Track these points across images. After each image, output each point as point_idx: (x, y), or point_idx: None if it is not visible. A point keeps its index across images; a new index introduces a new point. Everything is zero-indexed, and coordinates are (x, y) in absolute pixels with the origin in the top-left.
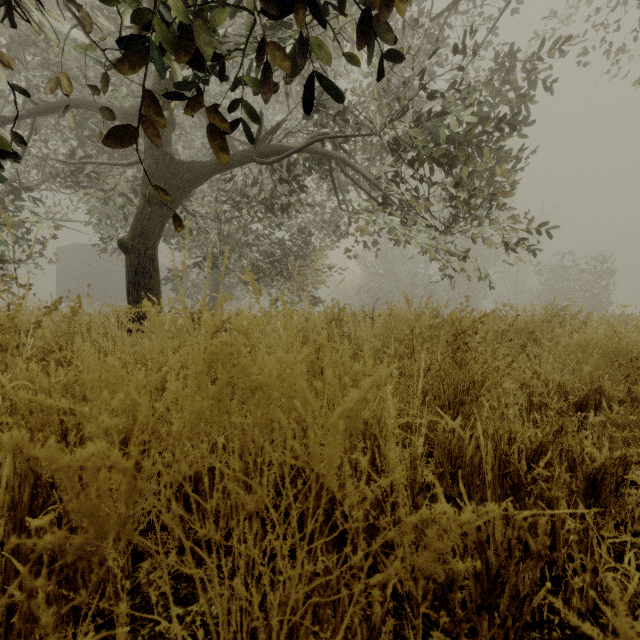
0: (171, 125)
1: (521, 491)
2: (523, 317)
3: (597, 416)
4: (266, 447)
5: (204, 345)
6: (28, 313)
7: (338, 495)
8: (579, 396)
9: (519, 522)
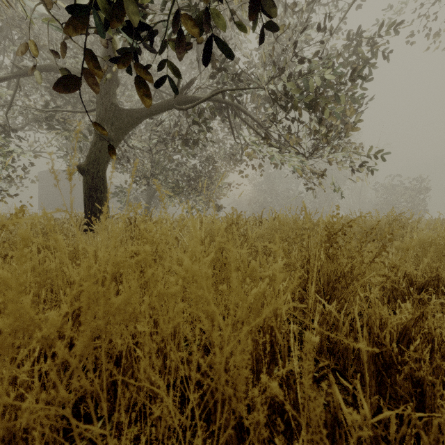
0: (116, 83)
1: (392, 369)
2: (370, 221)
3: (435, 297)
4: (171, 357)
5: (106, 256)
6: None
7: (246, 423)
8: (421, 282)
9: (414, 420)
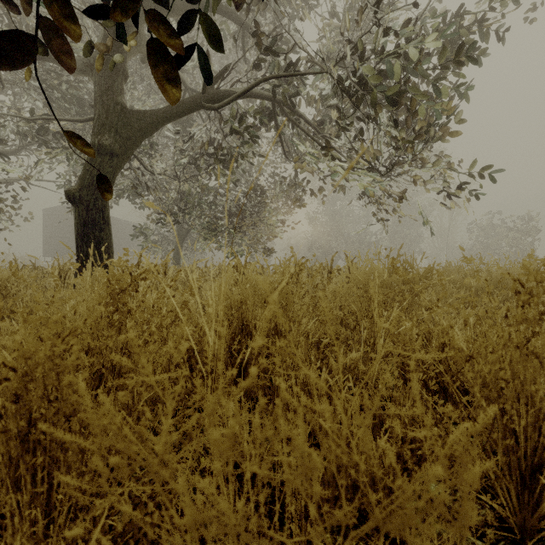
0: (123, 74)
1: None
2: (499, 271)
3: None
4: None
5: None
6: None
7: None
8: None
9: None
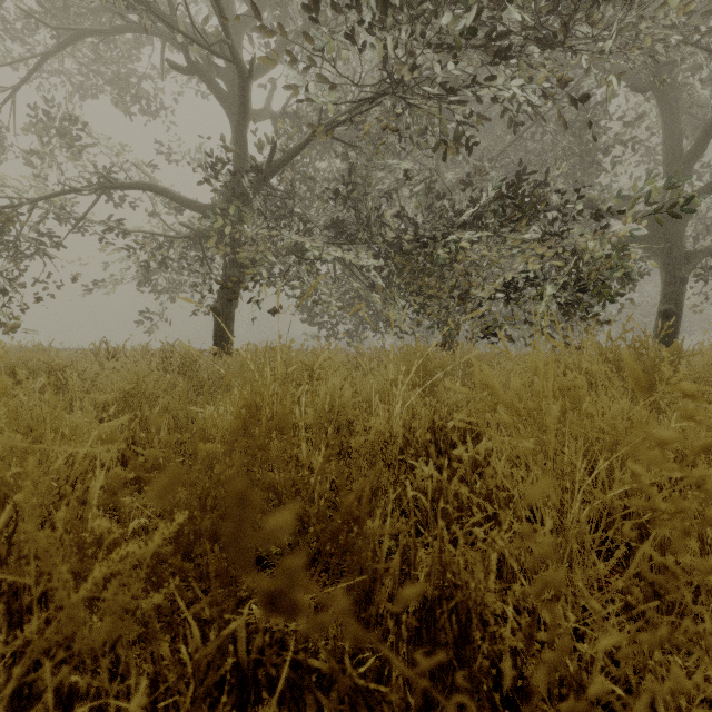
0: None
1: None
2: None
3: None
4: None
5: None
6: None
7: None
8: None
9: None
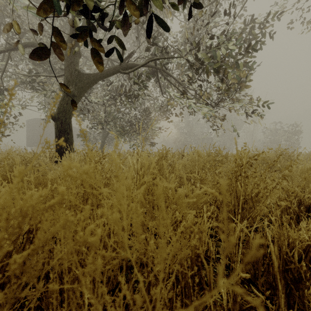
0: (78, 55)
1: (300, 284)
2: (263, 155)
3: None
4: None
5: None
6: (4, 152)
7: None
8: (308, 202)
9: None
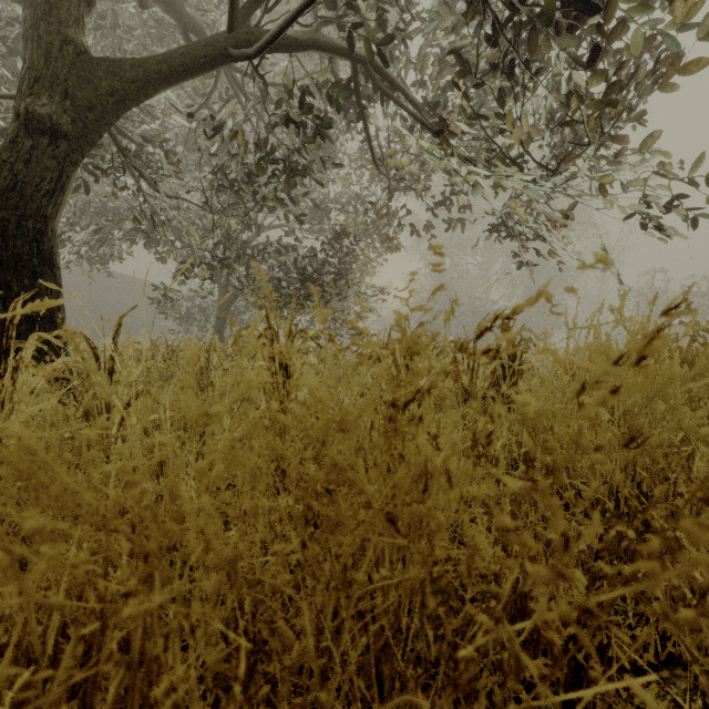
0: None
1: None
2: None
3: None
4: None
5: None
6: None
7: None
8: None
9: None
